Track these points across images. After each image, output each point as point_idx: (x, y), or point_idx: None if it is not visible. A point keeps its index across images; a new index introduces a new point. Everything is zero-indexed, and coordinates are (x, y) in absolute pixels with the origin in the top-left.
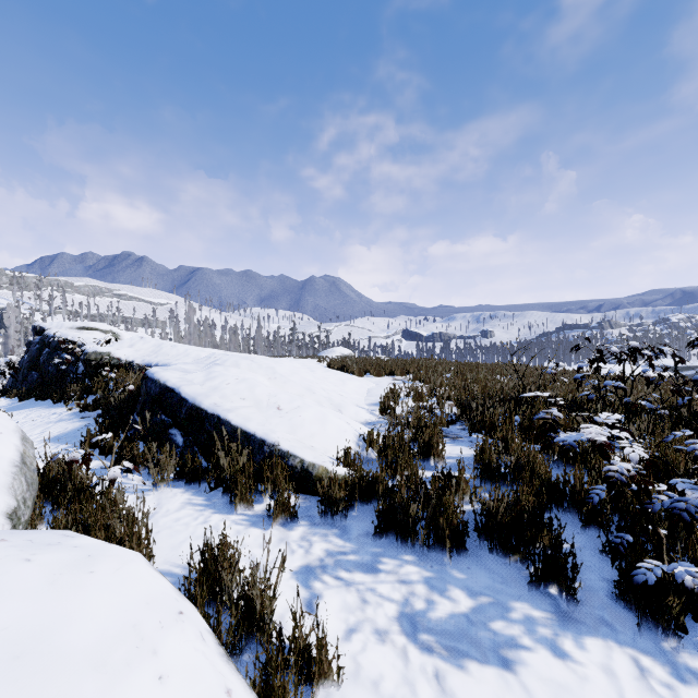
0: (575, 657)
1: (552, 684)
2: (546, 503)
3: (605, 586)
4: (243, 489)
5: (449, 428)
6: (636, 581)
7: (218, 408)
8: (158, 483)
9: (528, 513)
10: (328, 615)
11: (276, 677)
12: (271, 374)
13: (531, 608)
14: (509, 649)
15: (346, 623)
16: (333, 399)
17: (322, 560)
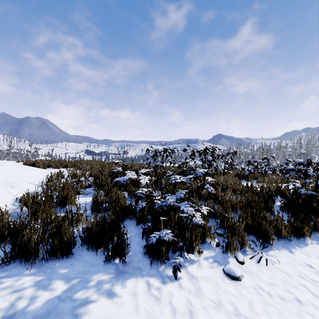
0: (119, 294)
1: (102, 317)
2: (123, 217)
3: (142, 250)
4: None
5: (86, 189)
6: (149, 244)
7: None
8: None
9: (109, 224)
10: None
11: None
12: None
13: (103, 275)
14: (82, 307)
15: None
16: (9, 180)
17: None
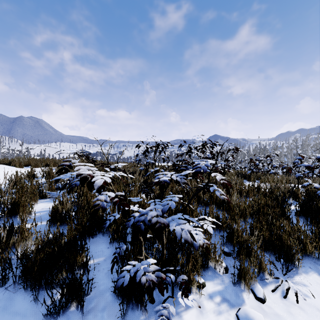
0: None
1: None
2: (92, 231)
3: (113, 285)
4: None
5: (58, 191)
6: (117, 286)
7: None
8: None
9: (63, 246)
10: None
11: None
12: None
13: None
14: None
15: None
16: None
17: None
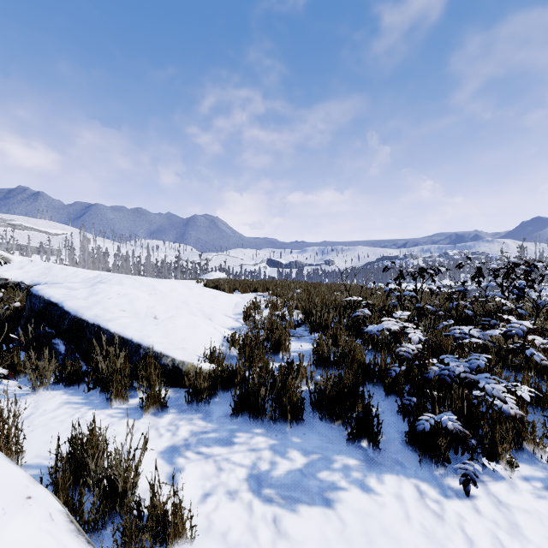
0: (377, 490)
1: (360, 513)
2: (362, 380)
3: (399, 436)
4: (119, 386)
5: (296, 329)
6: (418, 430)
7: (99, 318)
8: (37, 387)
9: (348, 388)
10: (188, 484)
11: (131, 543)
12: (151, 291)
13: (348, 458)
14: (331, 491)
15: (203, 489)
16: (205, 310)
17: (186, 439)
